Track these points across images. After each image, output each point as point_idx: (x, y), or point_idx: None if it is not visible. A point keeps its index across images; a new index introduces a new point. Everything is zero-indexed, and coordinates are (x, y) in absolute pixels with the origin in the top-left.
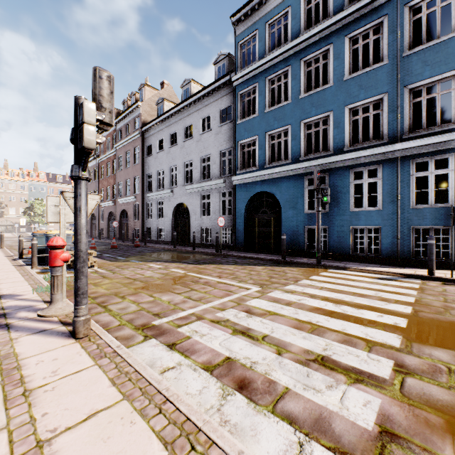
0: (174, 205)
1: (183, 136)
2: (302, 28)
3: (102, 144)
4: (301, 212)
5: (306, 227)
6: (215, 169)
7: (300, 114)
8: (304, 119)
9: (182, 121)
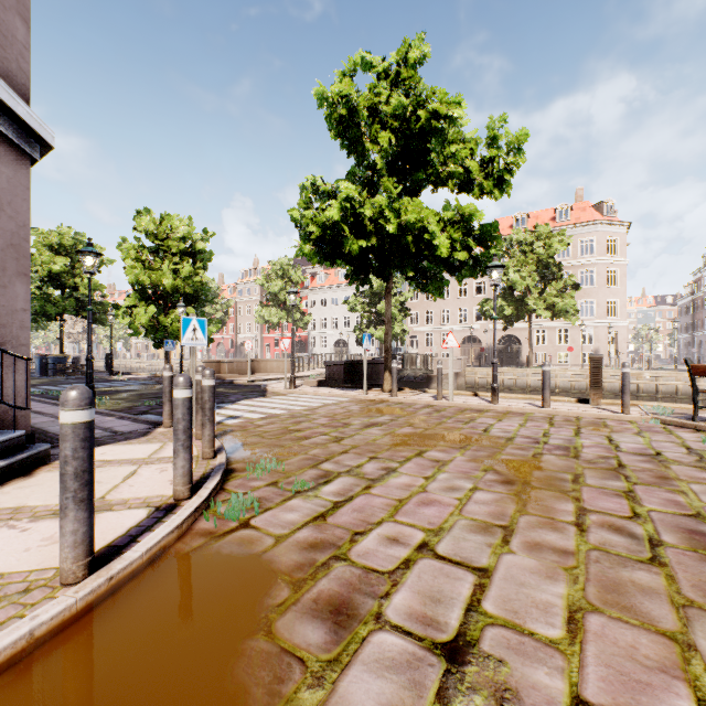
0: None
1: None
2: None
3: (694, 284)
4: None
5: None
6: None
7: None
8: None
9: None
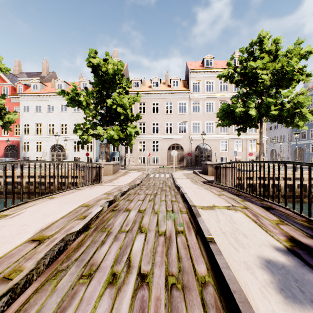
0: (271, 149)
1: (274, 128)
2: (309, 105)
3: None
4: (309, 153)
5: (310, 156)
6: (285, 139)
7: (308, 127)
8: (310, 129)
9: (273, 123)
